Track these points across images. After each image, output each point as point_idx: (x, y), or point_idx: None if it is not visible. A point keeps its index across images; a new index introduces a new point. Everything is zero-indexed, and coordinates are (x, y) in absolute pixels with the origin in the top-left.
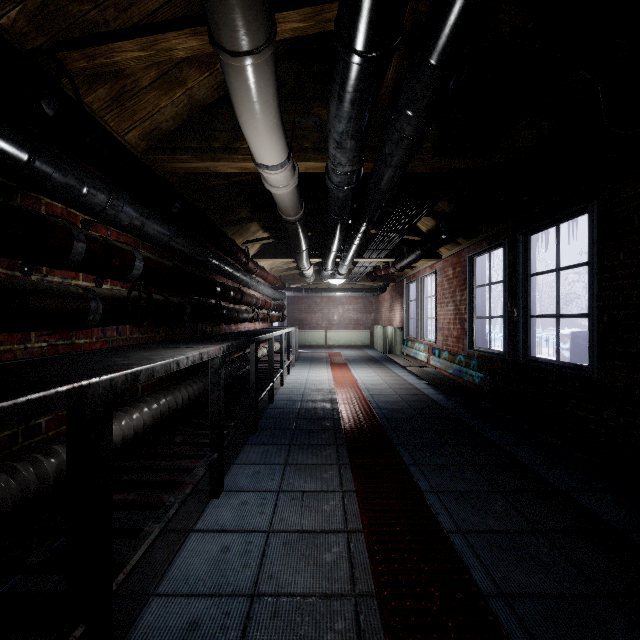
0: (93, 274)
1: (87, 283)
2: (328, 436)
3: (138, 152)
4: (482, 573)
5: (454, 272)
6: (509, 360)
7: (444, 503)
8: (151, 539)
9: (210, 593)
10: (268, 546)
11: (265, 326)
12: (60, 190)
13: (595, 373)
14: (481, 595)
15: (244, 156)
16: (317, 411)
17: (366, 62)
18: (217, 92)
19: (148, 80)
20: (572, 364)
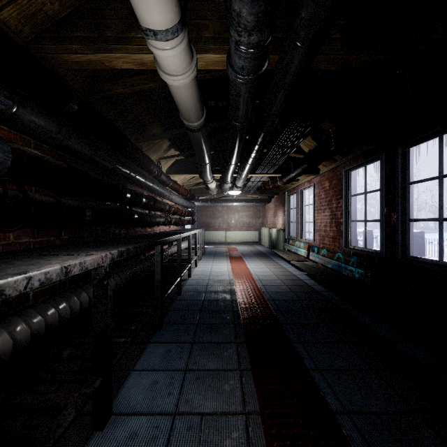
0: None
1: None
2: (228, 332)
3: (23, 40)
4: None
5: (330, 184)
6: (386, 258)
7: (364, 434)
8: None
9: None
10: None
11: (178, 228)
12: None
13: None
14: None
15: (139, 46)
16: (218, 303)
17: None
18: None
19: None
20: None
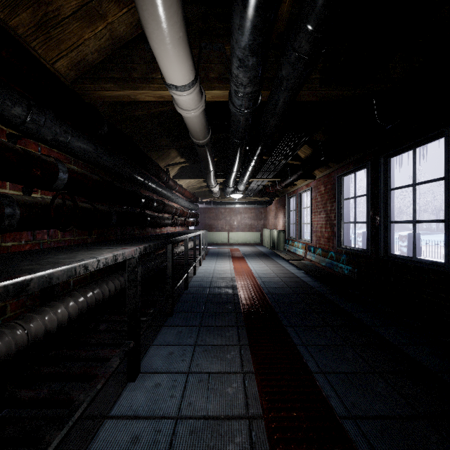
0: (15, 182)
1: (15, 192)
2: (230, 318)
3: (68, 81)
4: None
5: (325, 188)
6: (372, 256)
7: (332, 385)
8: None
9: None
10: (175, 435)
11: (183, 229)
12: None
13: None
14: None
15: (159, 85)
16: (222, 296)
17: None
18: (136, 29)
19: (70, 10)
20: (428, 260)
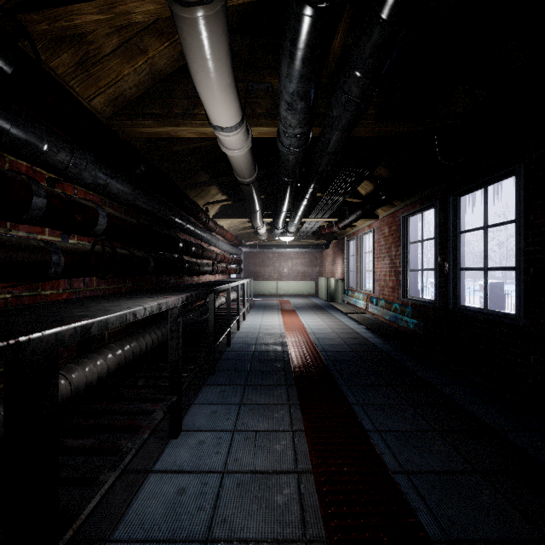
0: (57, 229)
1: (53, 238)
2: (279, 377)
3: (104, 118)
4: (428, 516)
5: (390, 230)
6: (440, 308)
7: (387, 443)
8: (105, 489)
9: (164, 539)
10: (222, 487)
11: (224, 278)
12: (19, 146)
13: (522, 321)
14: (429, 540)
15: (202, 121)
16: (269, 353)
17: (318, 13)
18: (177, 62)
19: (110, 47)
20: (499, 312)
